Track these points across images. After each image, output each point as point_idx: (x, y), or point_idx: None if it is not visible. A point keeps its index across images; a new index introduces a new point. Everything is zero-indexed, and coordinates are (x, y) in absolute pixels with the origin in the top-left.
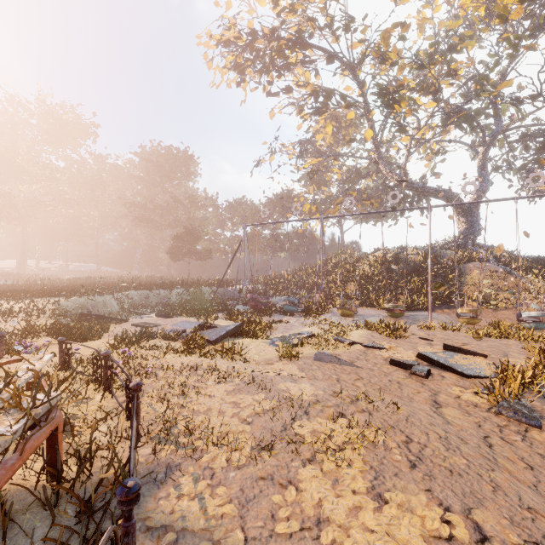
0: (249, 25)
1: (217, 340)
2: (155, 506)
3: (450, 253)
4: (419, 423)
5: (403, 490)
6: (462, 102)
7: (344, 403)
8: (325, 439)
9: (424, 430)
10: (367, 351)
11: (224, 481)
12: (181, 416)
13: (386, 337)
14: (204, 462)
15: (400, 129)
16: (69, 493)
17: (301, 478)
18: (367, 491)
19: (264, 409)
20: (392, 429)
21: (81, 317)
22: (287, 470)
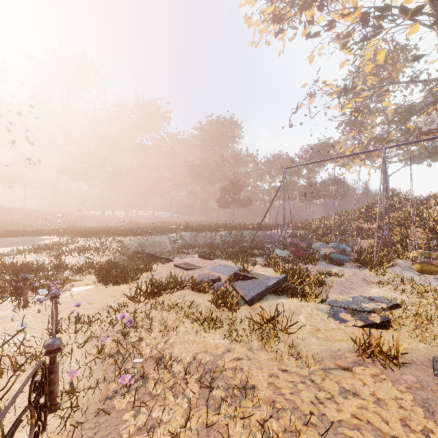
0: None
1: (254, 299)
2: None
3: None
4: None
5: None
6: None
7: None
8: None
9: None
10: None
11: None
12: None
13: None
14: None
15: None
16: None
17: None
18: None
19: None
20: None
21: (137, 254)
22: None
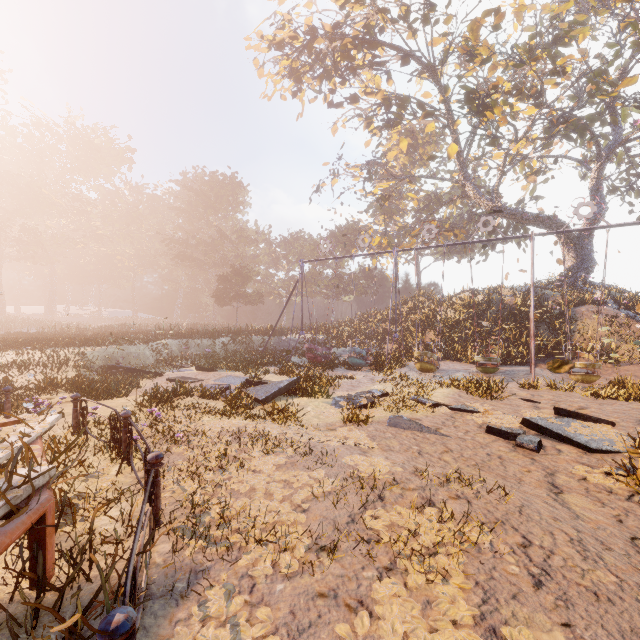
0: (306, 23)
1: (267, 399)
2: (170, 633)
3: (555, 294)
4: (538, 517)
5: (527, 622)
6: (572, 106)
7: (431, 485)
8: (409, 538)
9: (547, 528)
10: (455, 415)
11: (268, 597)
12: (216, 499)
13: (478, 398)
14: (242, 567)
15: (492, 142)
16: (57, 607)
17: (376, 597)
18: (474, 623)
19: (324, 491)
20: (502, 525)
21: (109, 369)
22: (356, 583)
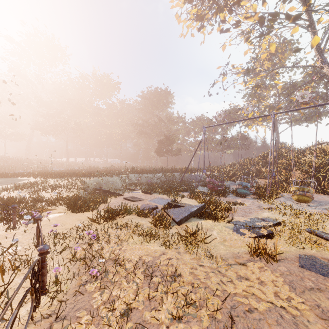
0: None
1: (181, 220)
2: None
3: None
4: None
5: None
6: None
7: None
8: None
9: None
10: None
11: None
12: None
13: None
14: None
15: None
16: None
17: None
18: None
19: None
20: None
21: (95, 190)
22: None
